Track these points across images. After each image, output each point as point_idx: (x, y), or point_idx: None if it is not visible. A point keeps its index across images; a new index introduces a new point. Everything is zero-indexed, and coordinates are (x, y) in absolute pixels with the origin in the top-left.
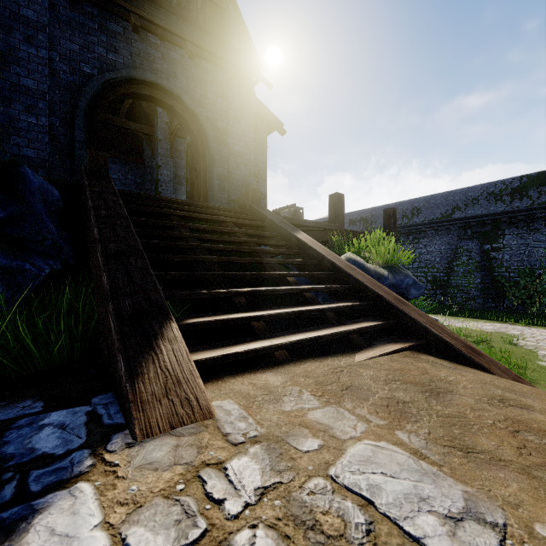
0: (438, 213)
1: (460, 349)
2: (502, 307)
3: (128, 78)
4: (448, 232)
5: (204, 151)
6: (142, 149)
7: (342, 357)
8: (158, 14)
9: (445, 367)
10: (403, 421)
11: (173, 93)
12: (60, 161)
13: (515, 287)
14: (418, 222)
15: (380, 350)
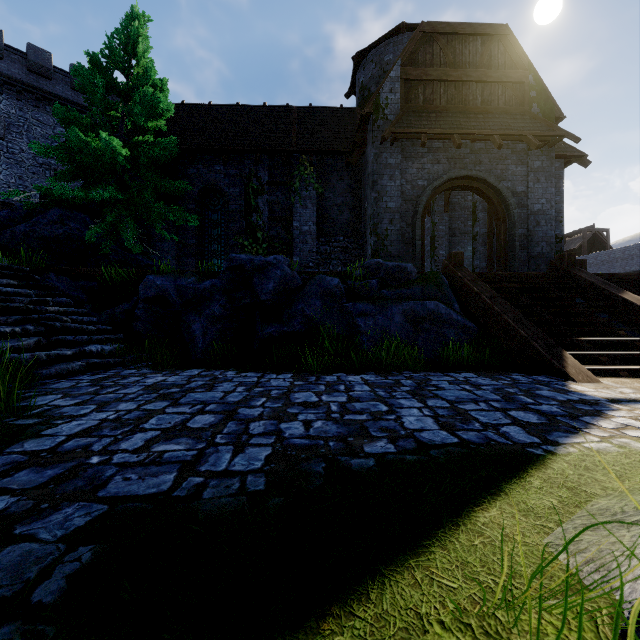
0: None
1: None
2: None
3: (447, 179)
4: None
5: (504, 217)
6: None
7: None
8: (470, 123)
9: None
10: None
11: (479, 178)
12: (406, 250)
13: None
14: None
15: None
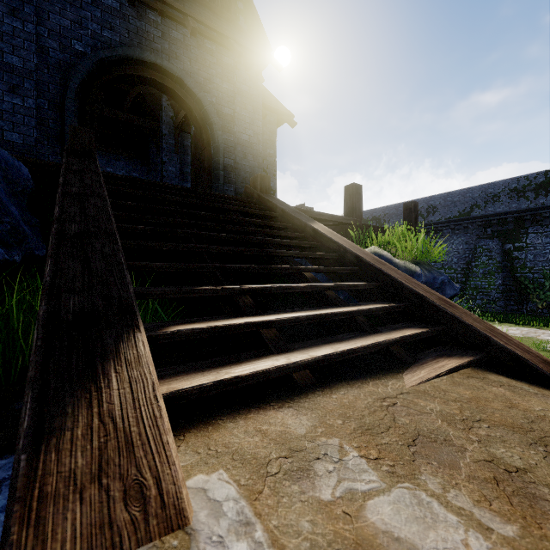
0: (455, 211)
1: (538, 366)
2: (526, 310)
3: (124, 57)
4: (466, 231)
5: (208, 140)
6: (146, 146)
7: (386, 378)
8: None
9: (531, 393)
10: (545, 523)
11: (174, 75)
12: (50, 148)
13: (540, 289)
14: (434, 220)
15: (434, 367)
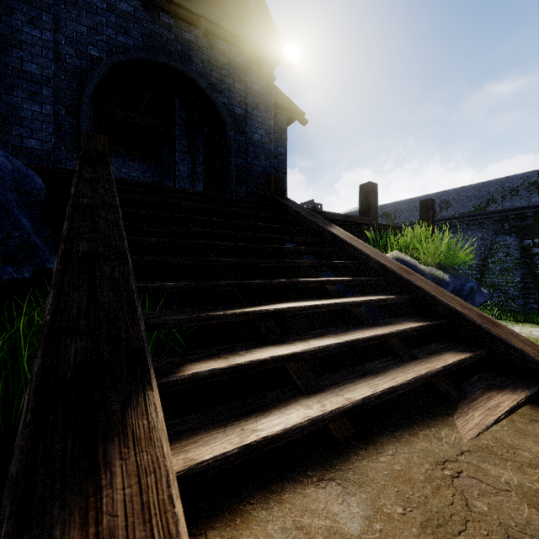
0: (470, 206)
1: None
2: None
3: (138, 61)
4: (481, 226)
5: (220, 140)
6: (160, 147)
7: (436, 426)
8: None
9: None
10: None
11: (187, 77)
12: (66, 153)
13: None
14: (447, 216)
15: (488, 407)
